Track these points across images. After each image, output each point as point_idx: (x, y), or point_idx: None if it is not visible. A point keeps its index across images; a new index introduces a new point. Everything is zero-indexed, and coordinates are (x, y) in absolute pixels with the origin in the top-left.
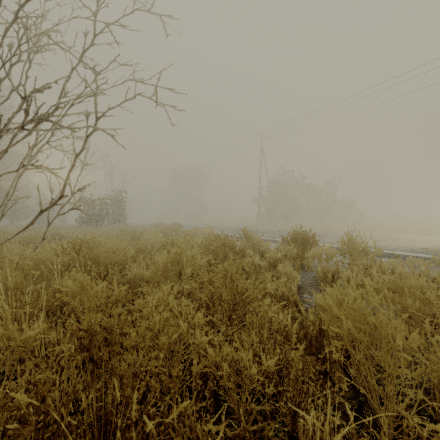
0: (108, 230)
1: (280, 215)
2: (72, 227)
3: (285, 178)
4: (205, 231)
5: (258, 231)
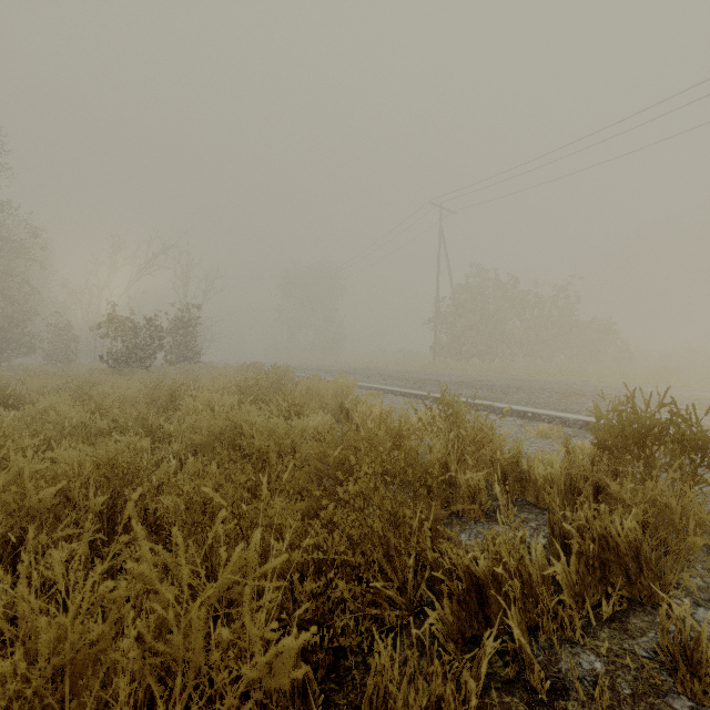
0: (151, 378)
1: (475, 348)
2: (89, 372)
3: (483, 282)
4: (336, 386)
5: (444, 380)
